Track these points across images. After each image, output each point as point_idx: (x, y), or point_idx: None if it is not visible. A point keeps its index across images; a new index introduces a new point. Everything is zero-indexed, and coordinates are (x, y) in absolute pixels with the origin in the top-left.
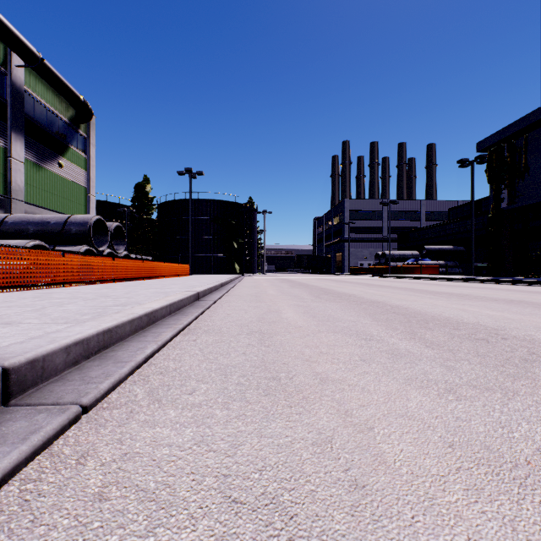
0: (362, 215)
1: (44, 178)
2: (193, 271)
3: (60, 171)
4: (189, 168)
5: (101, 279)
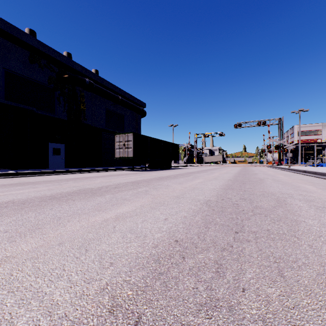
0: None
1: None
2: None
3: None
4: None
5: None
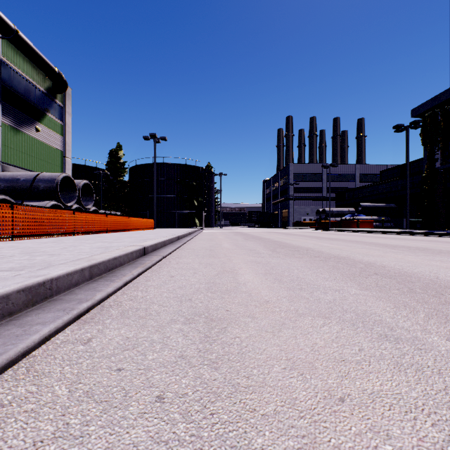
0: (304, 178)
1: (21, 141)
2: (159, 225)
3: (37, 135)
4: (154, 134)
5: (58, 232)
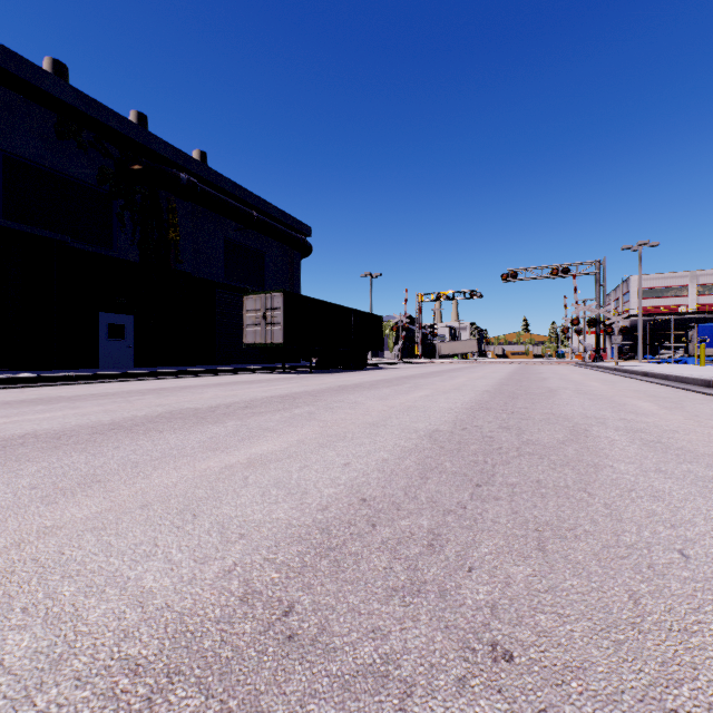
0: None
1: None
2: None
3: None
4: None
5: None
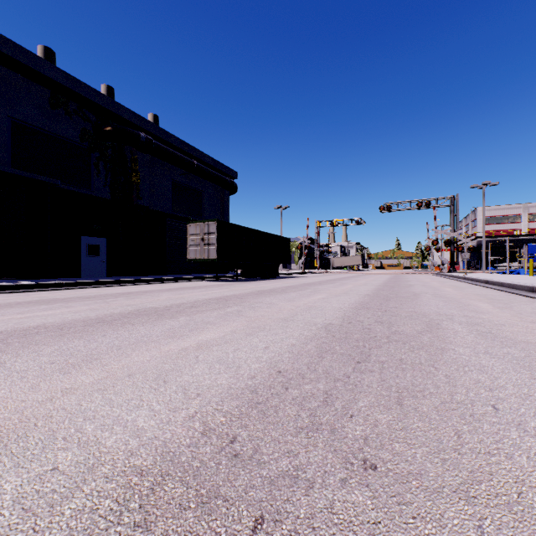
0: None
1: None
2: None
3: None
4: None
5: None
